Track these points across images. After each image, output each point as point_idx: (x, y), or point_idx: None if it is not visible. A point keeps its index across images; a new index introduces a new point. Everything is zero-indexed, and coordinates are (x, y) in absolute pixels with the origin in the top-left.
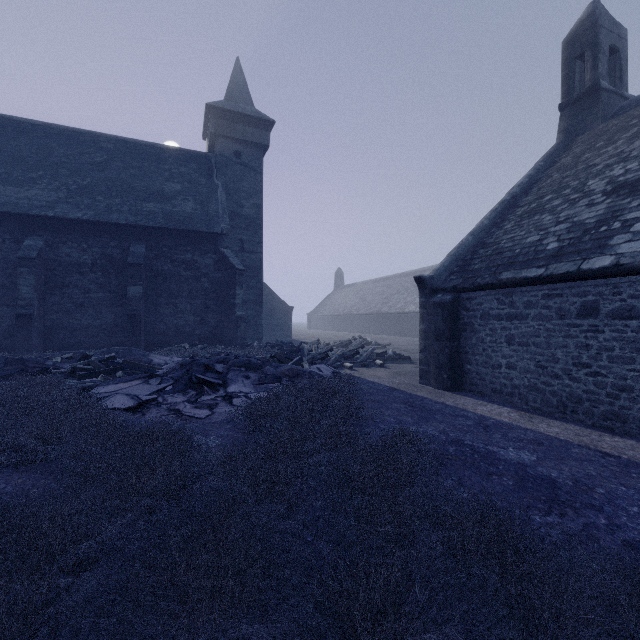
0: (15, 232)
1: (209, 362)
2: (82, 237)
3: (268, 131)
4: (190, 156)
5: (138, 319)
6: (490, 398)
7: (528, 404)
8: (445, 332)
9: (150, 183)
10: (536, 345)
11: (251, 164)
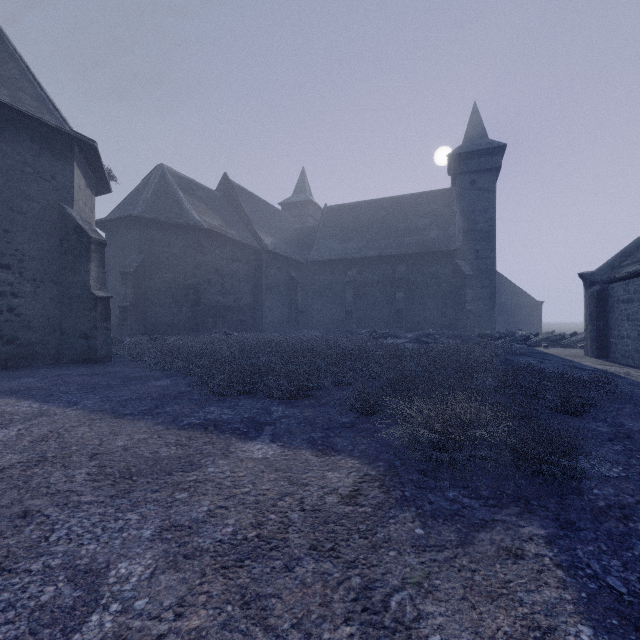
0: (344, 268)
1: (430, 333)
2: (373, 266)
3: (500, 155)
4: (437, 195)
5: (401, 313)
6: (620, 361)
7: (634, 362)
8: (594, 314)
9: (409, 223)
10: (637, 320)
11: (484, 187)
